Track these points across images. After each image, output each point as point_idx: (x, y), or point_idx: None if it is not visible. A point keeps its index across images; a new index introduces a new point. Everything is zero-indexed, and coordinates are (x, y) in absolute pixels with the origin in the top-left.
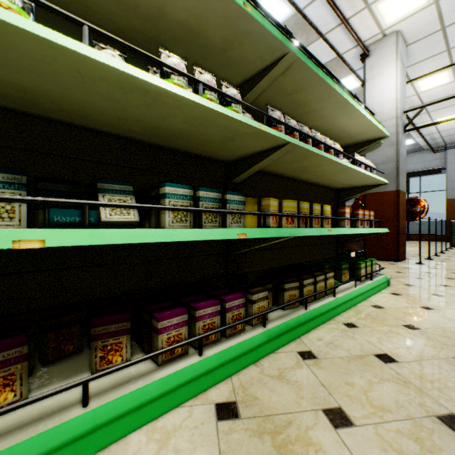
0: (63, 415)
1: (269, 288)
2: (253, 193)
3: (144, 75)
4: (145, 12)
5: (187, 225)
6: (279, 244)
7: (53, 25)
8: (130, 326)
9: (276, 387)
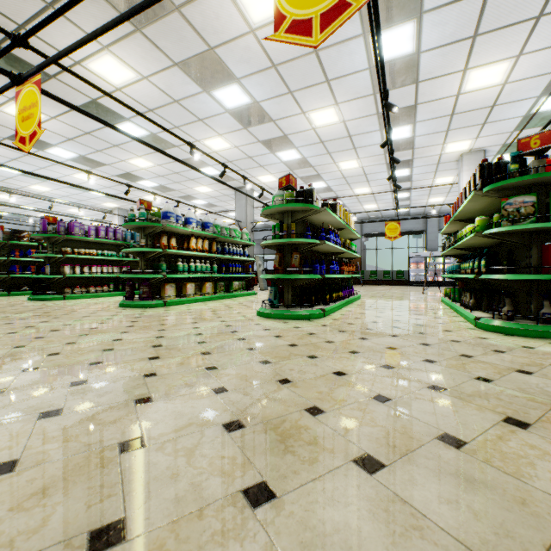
0: None
1: None
2: None
3: None
4: None
5: None
6: None
7: None
8: None
9: None
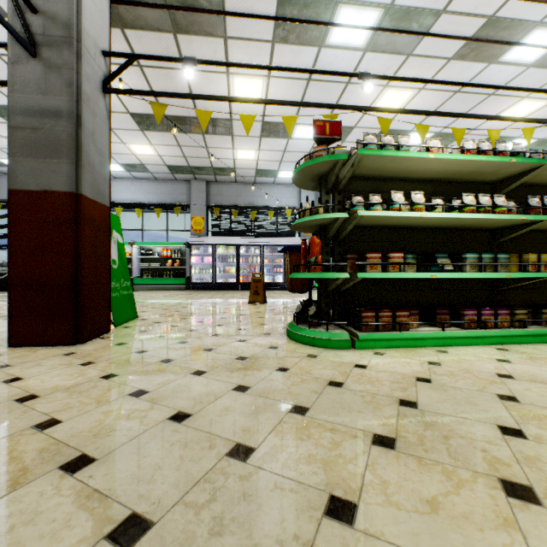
0: (437, 331)
1: (529, 311)
2: (514, 247)
3: (463, 215)
4: (449, 173)
5: (475, 271)
6: (541, 285)
7: (405, 188)
8: (450, 312)
9: (530, 350)
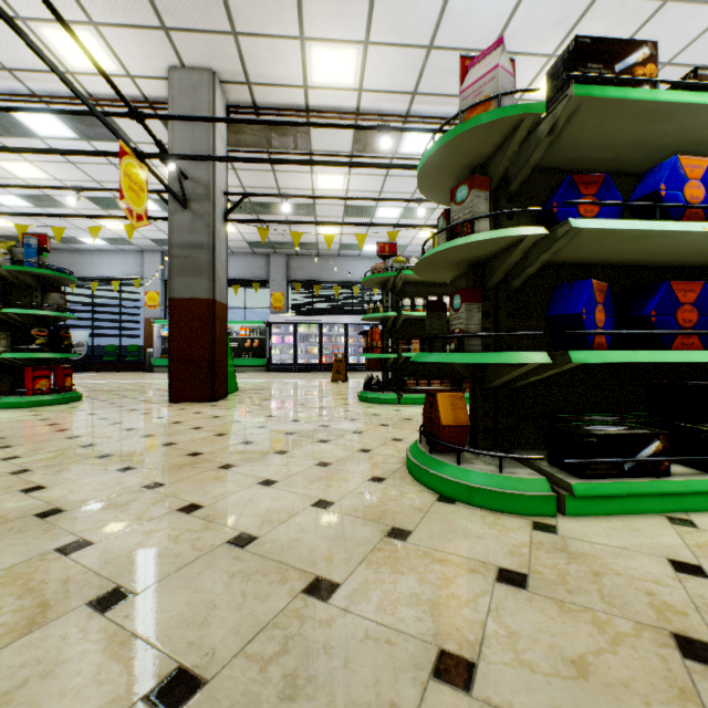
0: None
1: None
2: None
3: None
4: None
5: None
6: None
7: (447, 289)
8: None
9: None
